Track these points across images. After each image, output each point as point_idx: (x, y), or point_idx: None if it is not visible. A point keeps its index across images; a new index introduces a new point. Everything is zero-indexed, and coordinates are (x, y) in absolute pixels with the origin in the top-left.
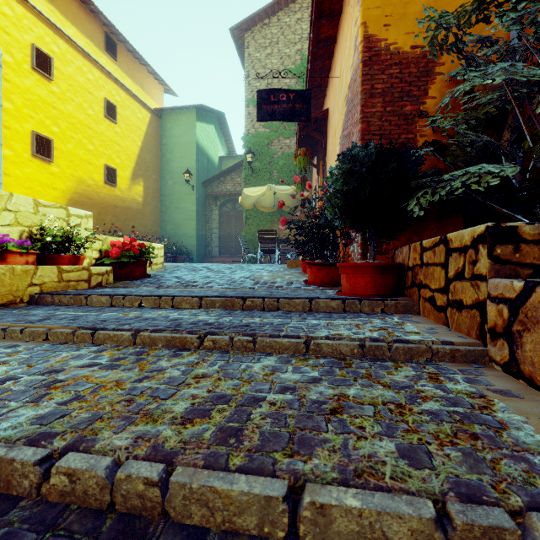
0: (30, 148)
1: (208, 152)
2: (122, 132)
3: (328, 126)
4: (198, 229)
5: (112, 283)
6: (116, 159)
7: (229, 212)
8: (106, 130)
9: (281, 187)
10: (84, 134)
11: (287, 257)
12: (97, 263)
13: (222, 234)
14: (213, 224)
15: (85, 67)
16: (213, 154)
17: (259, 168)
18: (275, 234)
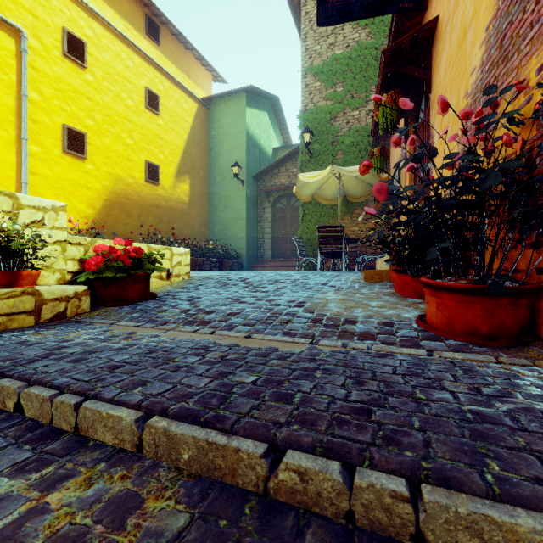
0: (61, 143)
1: (261, 142)
2: (166, 124)
3: (436, 48)
4: (249, 230)
5: (87, 312)
6: (159, 155)
7: (283, 208)
8: (148, 122)
9: (349, 168)
10: (123, 127)
11: (356, 262)
12: (75, 279)
13: (275, 234)
14: (265, 224)
15: (124, 54)
16: (265, 145)
17: (319, 151)
18: (341, 232)
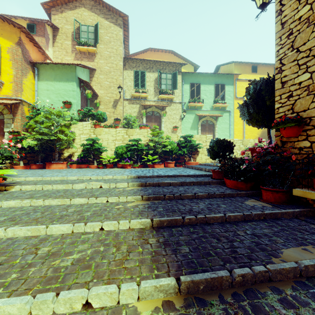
0: None
1: None
2: None
3: None
4: None
5: None
6: None
7: None
8: None
9: None
10: None
11: None
12: None
13: None
14: None
15: None
16: None
17: None
18: None
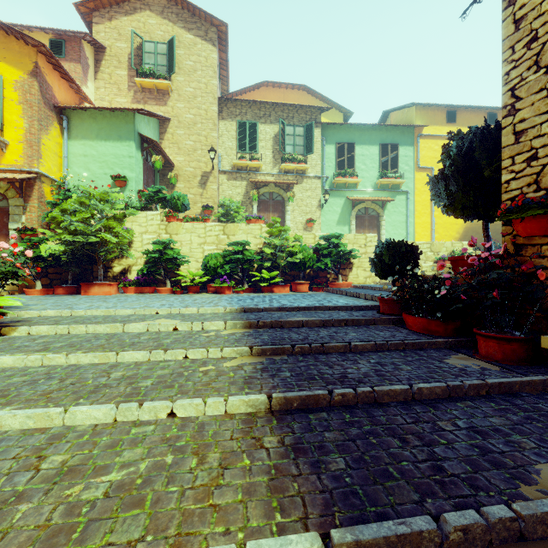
0: None
1: None
2: None
3: None
4: None
5: None
6: None
7: None
8: None
9: None
10: None
11: None
12: None
13: None
14: None
15: None
16: None
17: None
18: None
